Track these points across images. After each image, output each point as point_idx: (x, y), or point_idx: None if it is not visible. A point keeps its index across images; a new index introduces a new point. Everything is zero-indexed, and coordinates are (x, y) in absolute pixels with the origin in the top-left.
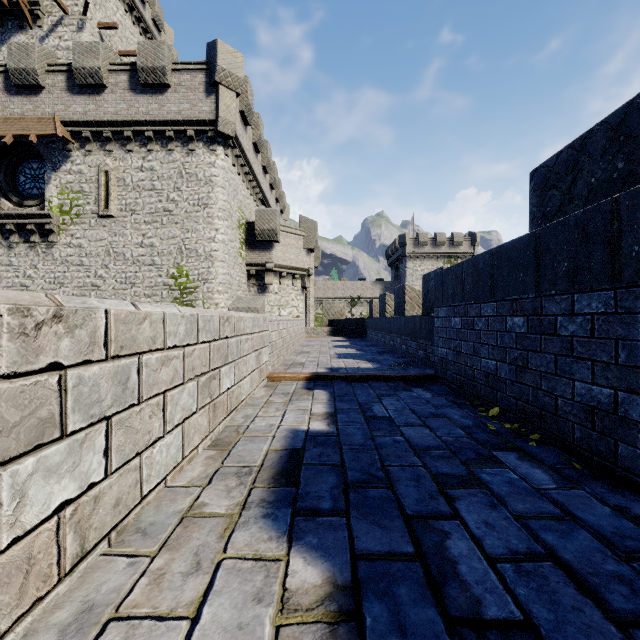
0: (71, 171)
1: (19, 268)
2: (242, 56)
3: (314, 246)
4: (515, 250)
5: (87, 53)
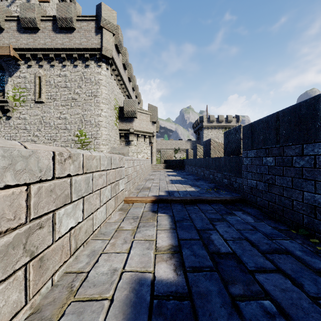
0: (20, 76)
1: None
2: (116, 13)
3: (156, 120)
4: None
5: (28, 9)
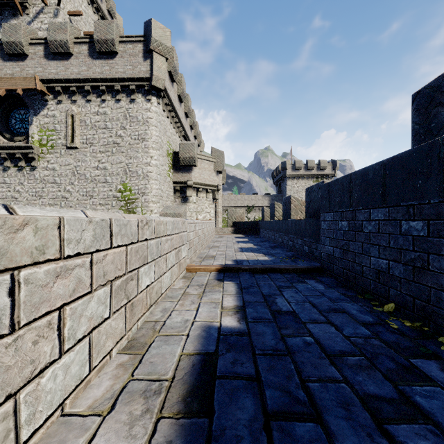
0: (47, 115)
1: (10, 185)
2: (170, 31)
3: (221, 169)
4: (412, 159)
5: (58, 30)
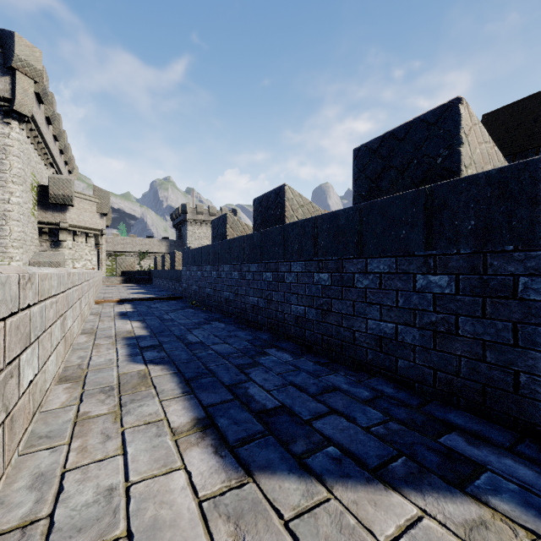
0: None
1: None
2: (40, 52)
3: (107, 212)
4: (199, 251)
5: None
